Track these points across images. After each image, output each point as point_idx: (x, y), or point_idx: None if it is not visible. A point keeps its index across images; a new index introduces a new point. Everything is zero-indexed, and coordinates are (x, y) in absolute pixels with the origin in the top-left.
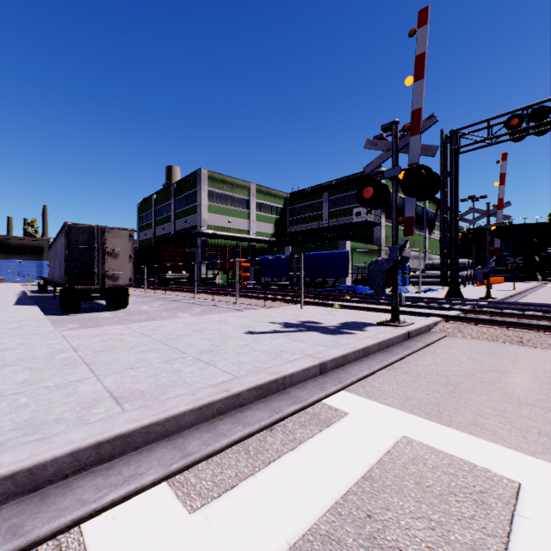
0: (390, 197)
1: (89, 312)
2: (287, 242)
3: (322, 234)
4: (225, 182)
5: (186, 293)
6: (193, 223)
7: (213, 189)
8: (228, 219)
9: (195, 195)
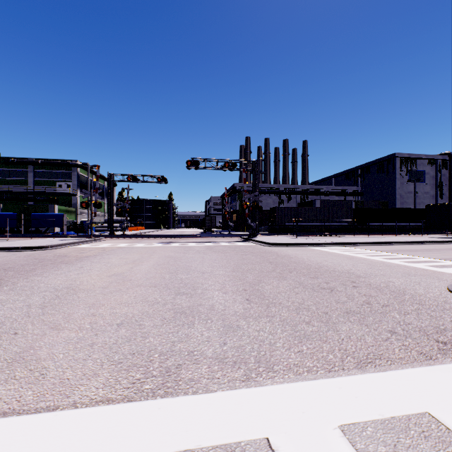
0: (83, 179)
1: None
2: None
3: (30, 196)
4: None
5: None
6: None
7: None
8: None
9: None
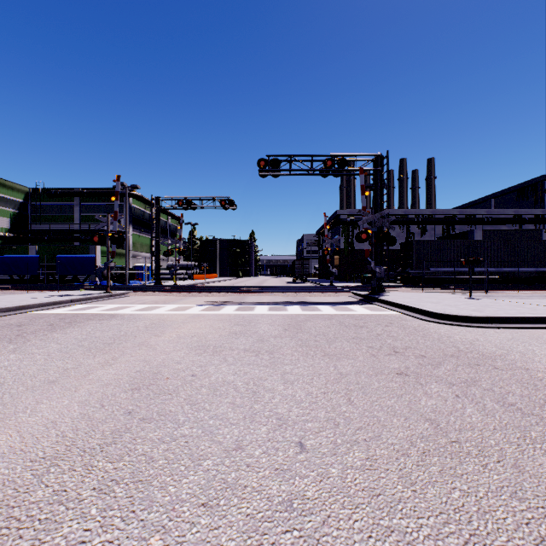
0: (138, 212)
1: None
2: (29, 239)
3: (73, 236)
4: None
5: None
6: None
7: None
8: None
9: None
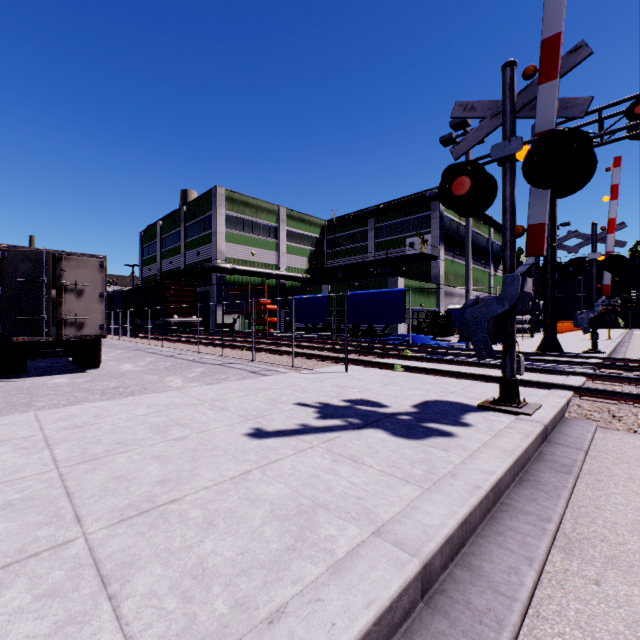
0: (450, 225)
1: (38, 374)
2: (324, 279)
3: (367, 270)
4: (248, 204)
5: (190, 344)
6: (207, 255)
7: (233, 213)
8: (251, 250)
9: (210, 221)
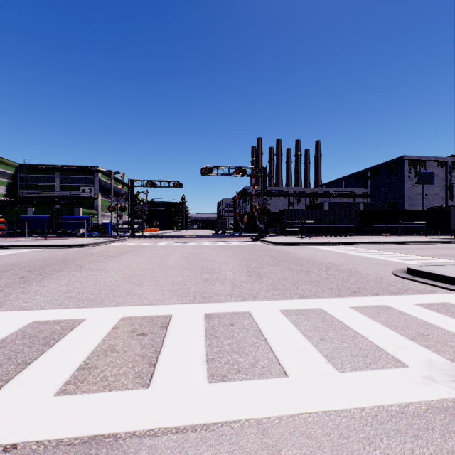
0: (104, 183)
1: None
2: (21, 202)
3: (57, 200)
4: None
5: None
6: None
7: None
8: None
9: None
